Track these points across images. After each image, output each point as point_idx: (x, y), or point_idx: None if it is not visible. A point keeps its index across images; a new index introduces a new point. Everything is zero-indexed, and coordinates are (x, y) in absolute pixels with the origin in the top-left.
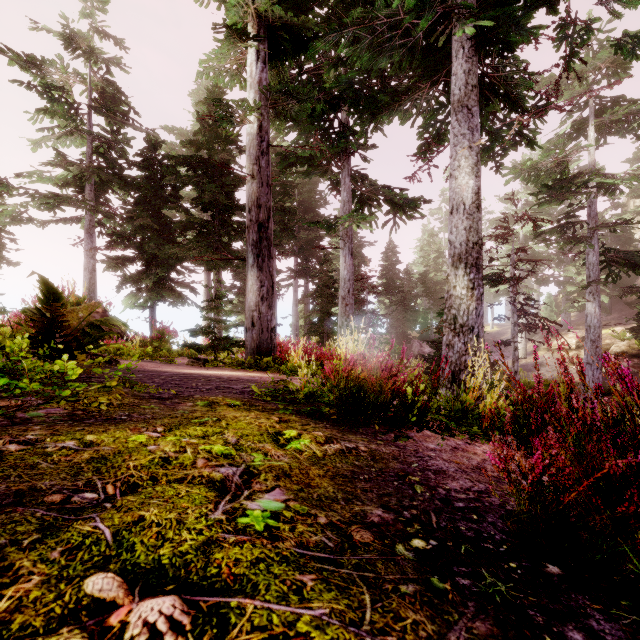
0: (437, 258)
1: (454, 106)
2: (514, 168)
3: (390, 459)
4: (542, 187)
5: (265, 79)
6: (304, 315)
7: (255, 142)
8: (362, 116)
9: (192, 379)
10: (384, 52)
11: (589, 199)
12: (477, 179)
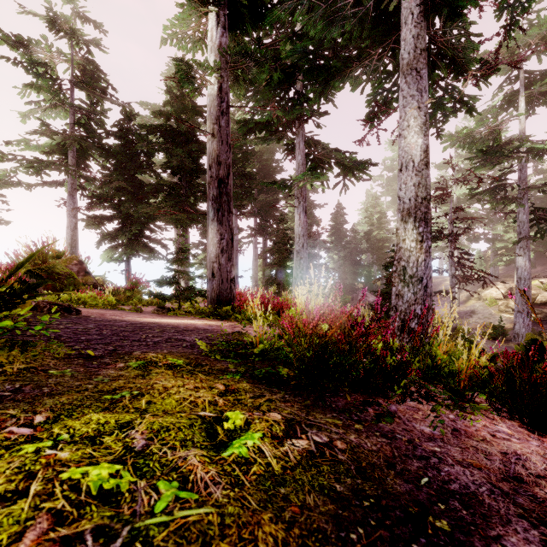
0: (380, 218)
1: (403, 69)
2: (451, 136)
3: (383, 467)
4: (478, 152)
5: (225, 43)
6: (263, 268)
7: (215, 103)
8: (316, 82)
9: (146, 329)
10: (337, 21)
11: (520, 163)
12: (425, 138)
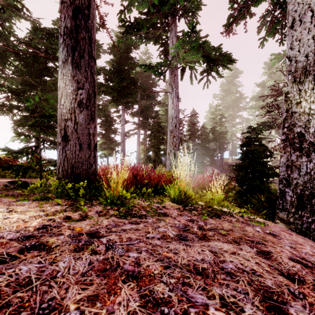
0: (221, 119)
1: None
2: (278, 54)
3: None
4: None
5: None
6: (143, 150)
7: None
8: None
9: None
10: None
11: None
12: None
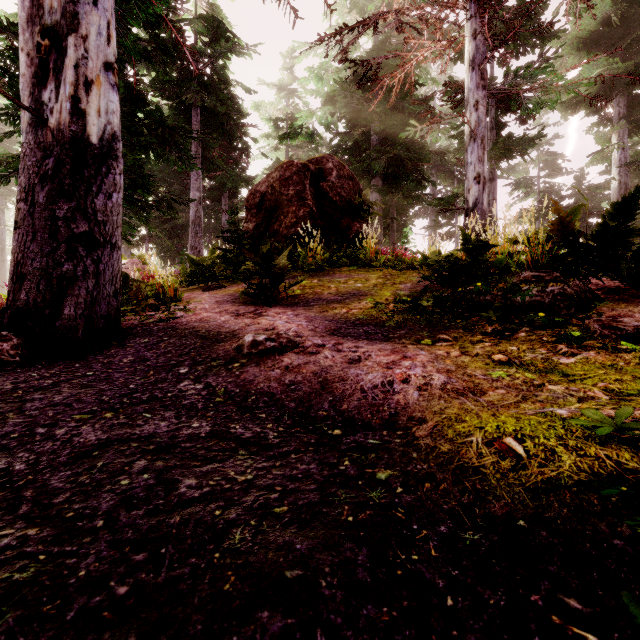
0: None
1: None
2: None
3: None
4: None
5: (623, 157)
6: None
7: (616, 191)
8: None
9: None
10: None
11: None
12: None
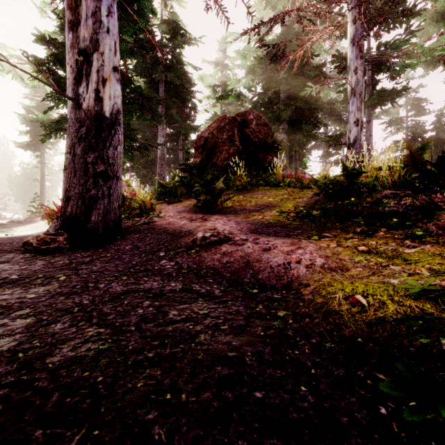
0: None
1: None
2: None
3: None
4: None
5: None
6: None
7: None
8: None
9: None
10: None
11: None
12: None
